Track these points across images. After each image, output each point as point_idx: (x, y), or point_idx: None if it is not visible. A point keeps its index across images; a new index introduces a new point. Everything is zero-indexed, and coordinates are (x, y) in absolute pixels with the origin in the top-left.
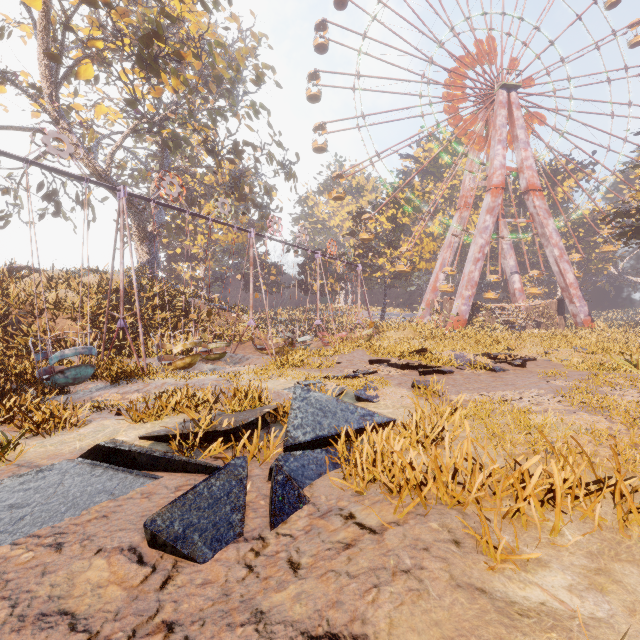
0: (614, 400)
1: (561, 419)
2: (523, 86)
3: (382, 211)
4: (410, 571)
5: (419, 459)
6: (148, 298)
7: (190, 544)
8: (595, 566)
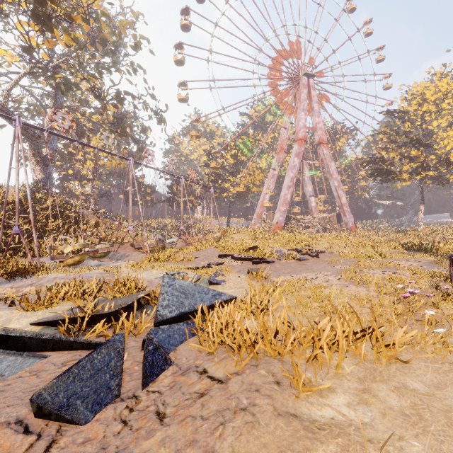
0: (369, 277)
1: (340, 291)
2: (317, 76)
3: (227, 151)
4: (246, 408)
5: (252, 324)
6: (42, 209)
7: (73, 410)
8: (362, 387)
